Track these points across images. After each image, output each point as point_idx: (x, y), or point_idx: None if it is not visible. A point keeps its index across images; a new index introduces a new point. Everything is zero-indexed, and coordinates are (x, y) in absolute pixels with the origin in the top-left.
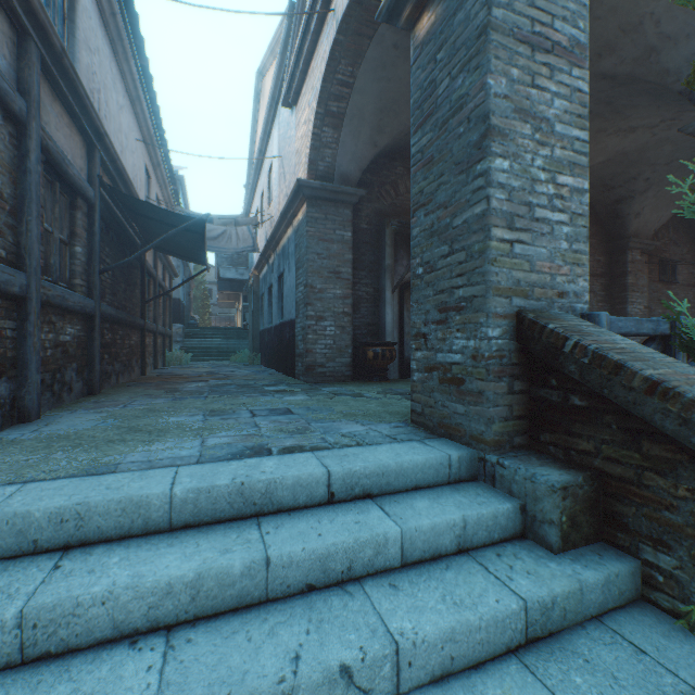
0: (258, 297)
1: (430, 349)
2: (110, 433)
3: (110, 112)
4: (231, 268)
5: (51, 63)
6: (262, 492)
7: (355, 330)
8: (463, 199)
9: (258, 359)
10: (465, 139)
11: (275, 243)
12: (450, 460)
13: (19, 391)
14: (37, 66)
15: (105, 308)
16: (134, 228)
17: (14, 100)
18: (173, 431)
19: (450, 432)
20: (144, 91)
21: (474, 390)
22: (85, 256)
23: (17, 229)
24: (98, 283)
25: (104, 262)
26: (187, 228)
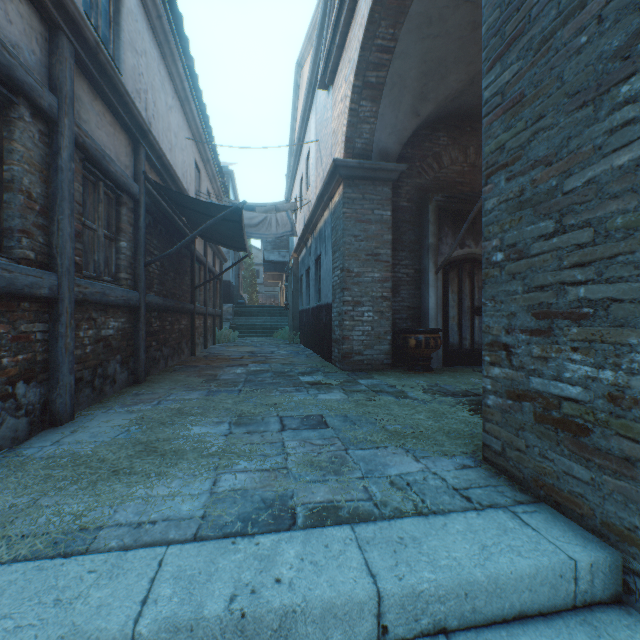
0: (297, 278)
1: (517, 367)
2: (121, 455)
3: (158, 112)
4: (274, 251)
5: (88, 60)
6: (273, 627)
7: (394, 314)
8: (586, 146)
9: (297, 338)
10: (591, 51)
11: (312, 227)
12: (575, 570)
13: (50, 394)
14: (70, 62)
15: (152, 299)
16: (182, 220)
17: (42, 95)
18: (187, 456)
19: (557, 500)
20: (192, 91)
21: (612, 451)
22: (130, 250)
23: (49, 229)
24: (143, 276)
25: (152, 254)
26: (226, 217)
